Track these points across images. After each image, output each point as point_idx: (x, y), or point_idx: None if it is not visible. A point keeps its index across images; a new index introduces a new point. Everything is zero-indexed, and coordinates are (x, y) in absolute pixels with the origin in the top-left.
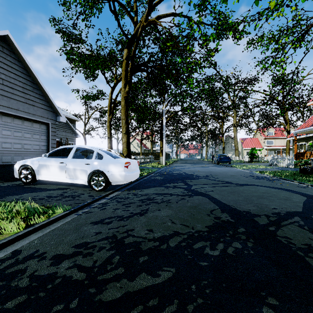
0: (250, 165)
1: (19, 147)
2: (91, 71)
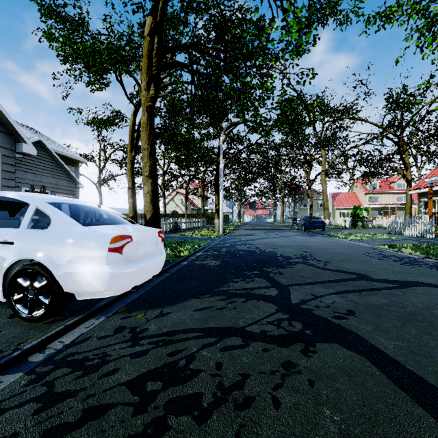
0: (358, 233)
1: None
2: (97, 74)
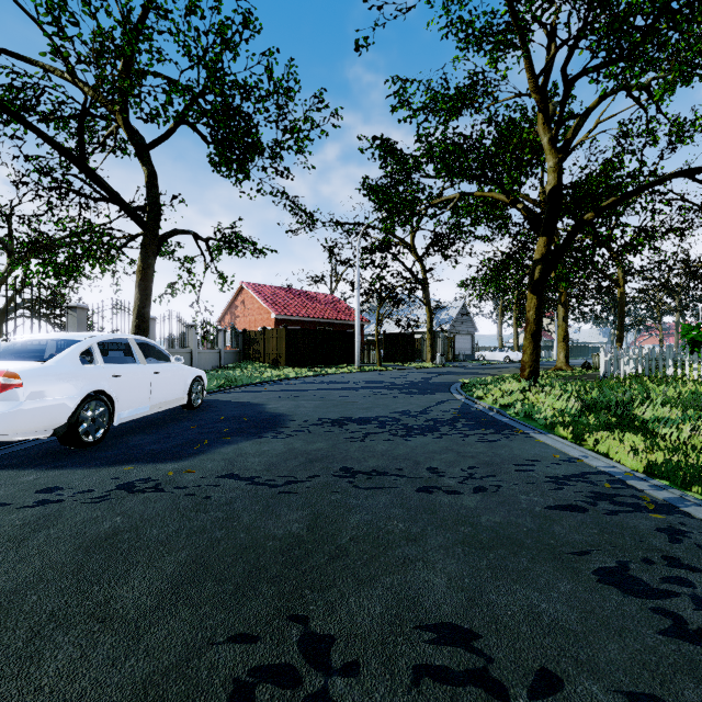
0: None
1: (464, 348)
2: None
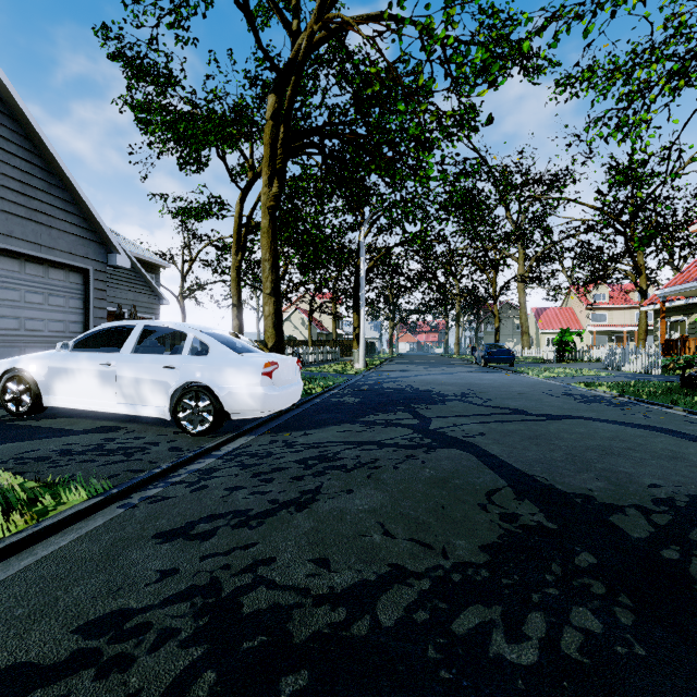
0: (559, 369)
1: (13, 327)
2: (194, 151)
